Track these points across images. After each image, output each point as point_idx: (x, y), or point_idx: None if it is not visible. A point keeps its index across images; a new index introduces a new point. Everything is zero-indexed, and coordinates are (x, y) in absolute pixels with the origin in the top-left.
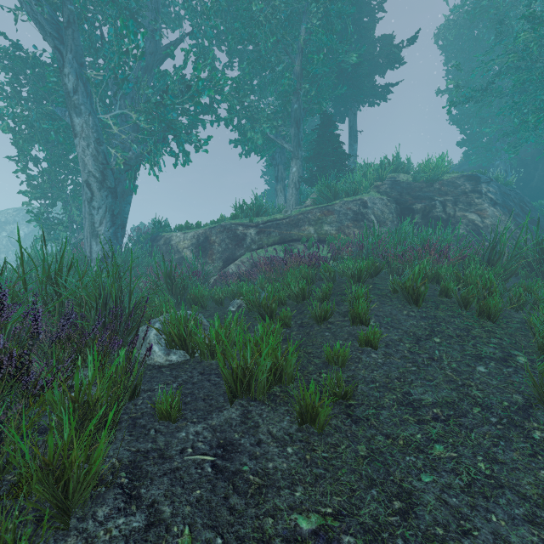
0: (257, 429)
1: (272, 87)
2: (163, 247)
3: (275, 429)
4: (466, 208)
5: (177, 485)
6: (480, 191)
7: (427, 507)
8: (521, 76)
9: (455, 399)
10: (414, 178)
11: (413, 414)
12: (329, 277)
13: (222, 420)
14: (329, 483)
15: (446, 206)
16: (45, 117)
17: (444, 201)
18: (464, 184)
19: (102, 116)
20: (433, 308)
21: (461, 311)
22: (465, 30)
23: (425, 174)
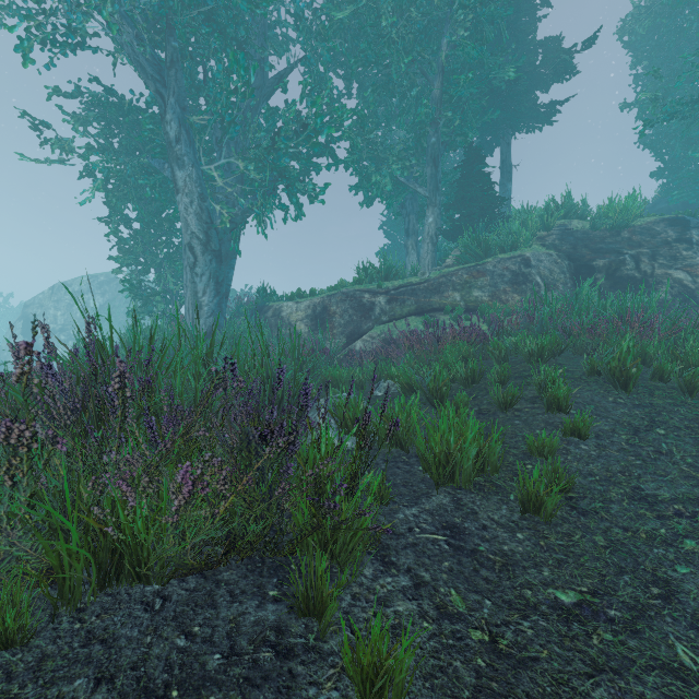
0: (477, 515)
1: (403, 118)
2: (272, 320)
3: (496, 516)
4: (669, 264)
5: (423, 557)
6: (690, 240)
7: (689, 595)
8: None
9: (698, 495)
10: (593, 225)
11: (650, 509)
12: (499, 356)
13: (434, 505)
14: (574, 567)
15: (640, 262)
16: (140, 171)
17: (636, 254)
18: (665, 231)
19: (206, 167)
20: (647, 395)
21: (684, 399)
22: (663, 19)
23: (609, 220)
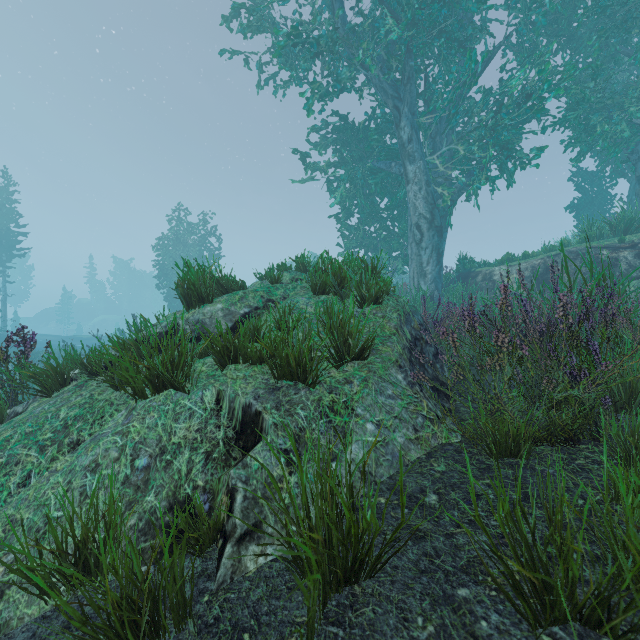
0: None
1: (639, 53)
2: (482, 284)
3: None
4: None
5: None
6: None
7: None
8: None
9: None
10: None
11: None
12: None
13: None
14: None
15: None
16: (367, 174)
17: None
18: None
19: (429, 158)
20: None
21: None
22: None
23: None
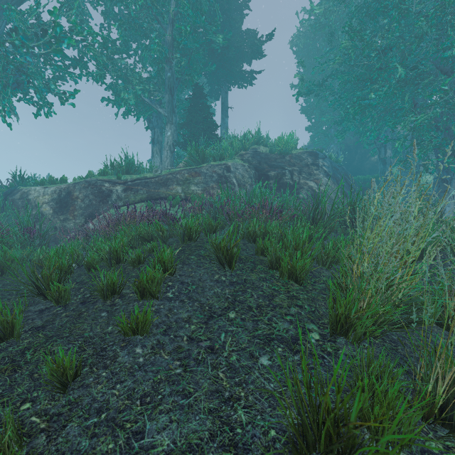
0: None
1: (146, 53)
2: (19, 202)
3: None
4: (307, 177)
5: None
6: (318, 165)
7: None
8: (344, 76)
9: (204, 435)
10: (271, 150)
11: None
12: (162, 236)
13: None
14: None
15: (293, 175)
16: None
17: (292, 170)
18: (307, 158)
19: None
20: (249, 270)
21: (275, 272)
22: (311, 41)
23: (279, 148)
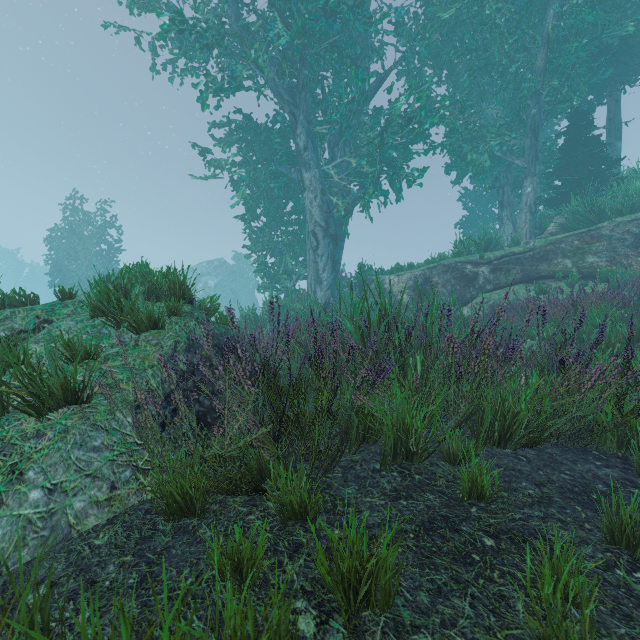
0: None
1: (499, 95)
2: (375, 291)
3: None
4: None
5: None
6: None
7: None
8: None
9: None
10: None
11: None
12: None
13: None
14: None
15: None
16: (270, 177)
17: None
18: None
19: (325, 167)
20: None
21: None
22: None
23: None
